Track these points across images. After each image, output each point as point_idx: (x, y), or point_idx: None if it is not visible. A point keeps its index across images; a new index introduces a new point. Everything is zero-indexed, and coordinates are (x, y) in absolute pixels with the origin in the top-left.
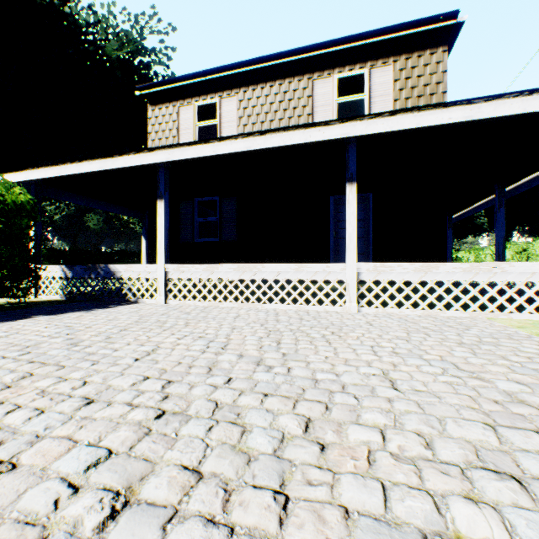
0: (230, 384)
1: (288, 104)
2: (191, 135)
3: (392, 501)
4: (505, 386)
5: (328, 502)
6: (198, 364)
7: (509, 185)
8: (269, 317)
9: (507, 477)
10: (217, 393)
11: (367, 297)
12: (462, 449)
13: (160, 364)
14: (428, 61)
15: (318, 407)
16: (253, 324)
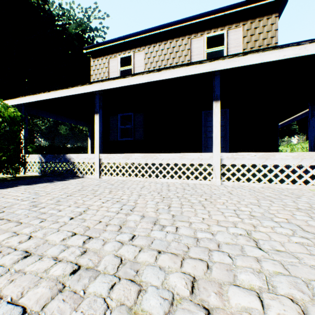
0: (133, 241)
1: (175, 54)
2: (116, 75)
3: None
4: None
5: None
6: (112, 223)
7: None
8: (163, 188)
9: None
10: (123, 249)
11: (227, 175)
12: None
13: (86, 222)
14: (265, 24)
15: (201, 265)
16: (152, 192)
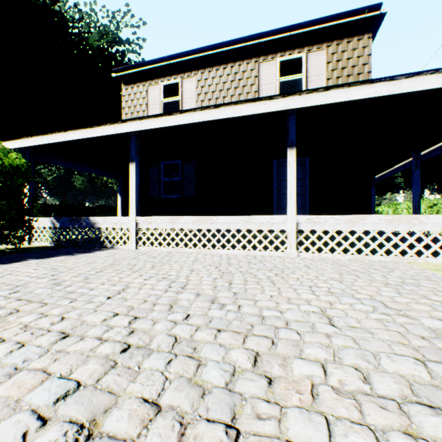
0: (188, 320)
1: (238, 83)
2: (158, 109)
3: (337, 436)
4: (430, 323)
5: (277, 437)
6: (161, 302)
7: (424, 150)
8: (223, 261)
9: (441, 413)
10: (177, 329)
11: (305, 244)
12: (397, 383)
13: (128, 301)
14: (355, 46)
15: (265, 342)
16: (208, 267)
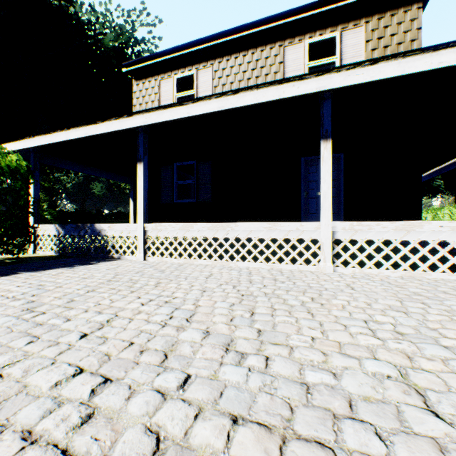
0: (185, 390)
1: (260, 71)
2: None
3: None
4: None
5: None
6: (152, 346)
7: None
8: (242, 277)
9: None
10: (163, 412)
11: (343, 257)
12: None
13: (107, 344)
14: (401, 20)
15: None
16: (224, 286)
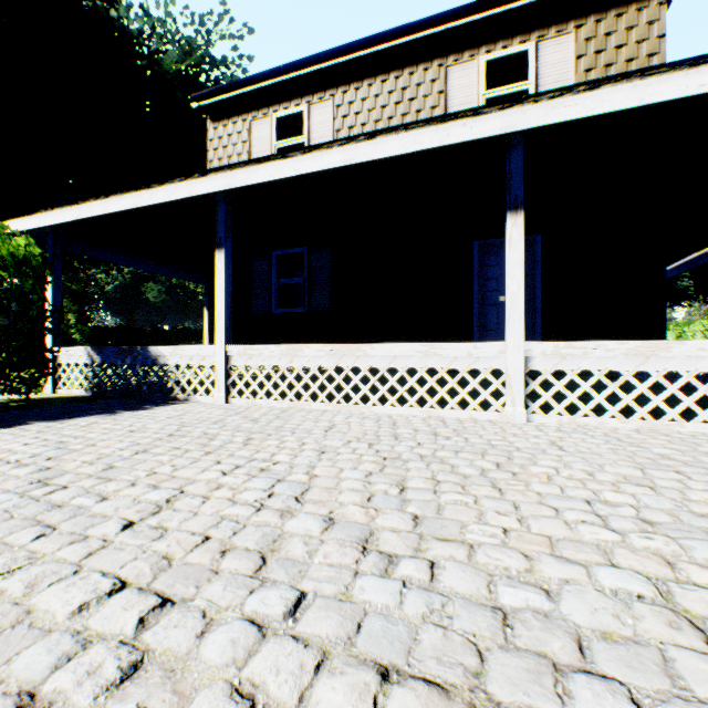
0: (297, 620)
1: (408, 105)
2: None
3: None
4: None
5: None
6: (241, 543)
7: None
8: (382, 430)
9: None
10: (261, 660)
11: (542, 398)
12: None
13: (166, 540)
14: (633, 22)
15: None
16: (355, 444)
